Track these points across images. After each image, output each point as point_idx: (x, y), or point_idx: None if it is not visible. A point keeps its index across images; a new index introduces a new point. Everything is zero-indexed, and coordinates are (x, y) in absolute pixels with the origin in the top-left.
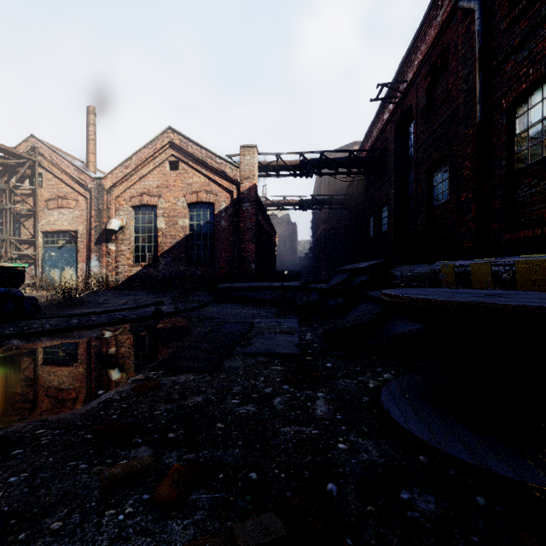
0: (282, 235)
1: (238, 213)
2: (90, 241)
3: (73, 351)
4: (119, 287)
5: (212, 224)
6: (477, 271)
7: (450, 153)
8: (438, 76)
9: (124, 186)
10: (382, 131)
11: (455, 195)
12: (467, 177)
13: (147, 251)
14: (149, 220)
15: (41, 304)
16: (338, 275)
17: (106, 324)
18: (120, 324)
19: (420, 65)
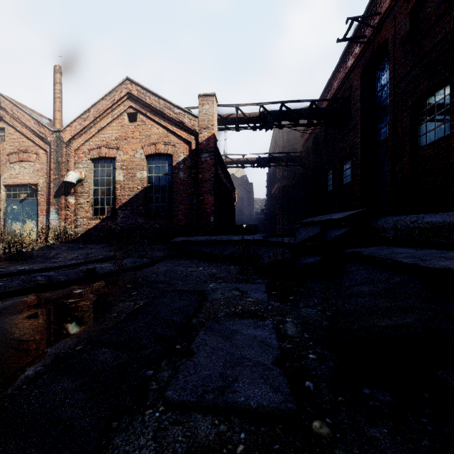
0: (241, 193)
1: (196, 164)
2: (49, 194)
3: None
4: (77, 240)
5: (170, 176)
6: None
7: (452, 75)
8: None
9: (82, 139)
10: (344, 81)
11: None
12: None
13: (105, 204)
14: (108, 173)
15: None
16: (304, 228)
17: None
18: (23, 294)
19: None
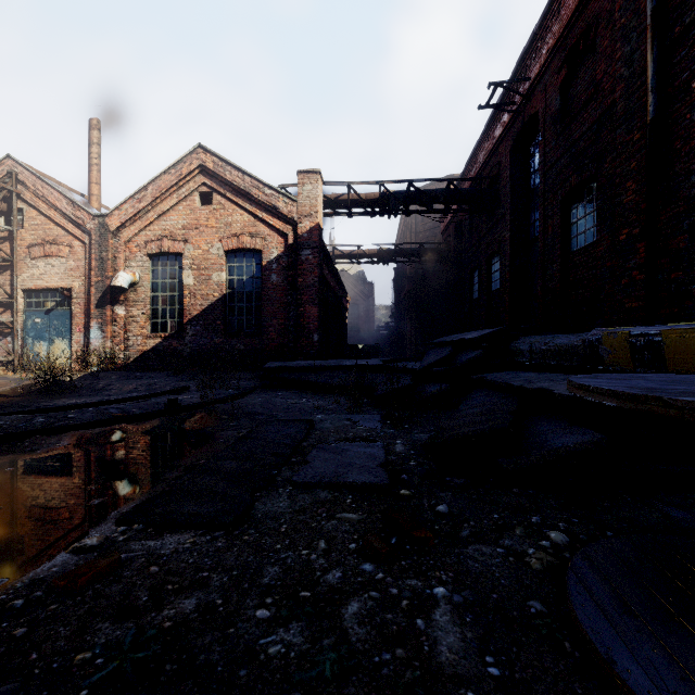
0: (355, 299)
1: (295, 264)
2: (89, 302)
3: (6, 478)
4: (129, 367)
5: (258, 280)
6: (677, 343)
7: (598, 173)
8: (578, 66)
9: (136, 226)
10: (492, 154)
11: (607, 234)
12: (629, 204)
13: (168, 316)
14: (172, 274)
15: (14, 390)
16: (434, 350)
17: (84, 425)
18: (109, 425)
19: (550, 53)
